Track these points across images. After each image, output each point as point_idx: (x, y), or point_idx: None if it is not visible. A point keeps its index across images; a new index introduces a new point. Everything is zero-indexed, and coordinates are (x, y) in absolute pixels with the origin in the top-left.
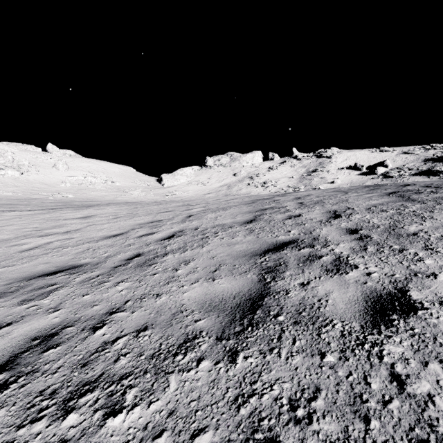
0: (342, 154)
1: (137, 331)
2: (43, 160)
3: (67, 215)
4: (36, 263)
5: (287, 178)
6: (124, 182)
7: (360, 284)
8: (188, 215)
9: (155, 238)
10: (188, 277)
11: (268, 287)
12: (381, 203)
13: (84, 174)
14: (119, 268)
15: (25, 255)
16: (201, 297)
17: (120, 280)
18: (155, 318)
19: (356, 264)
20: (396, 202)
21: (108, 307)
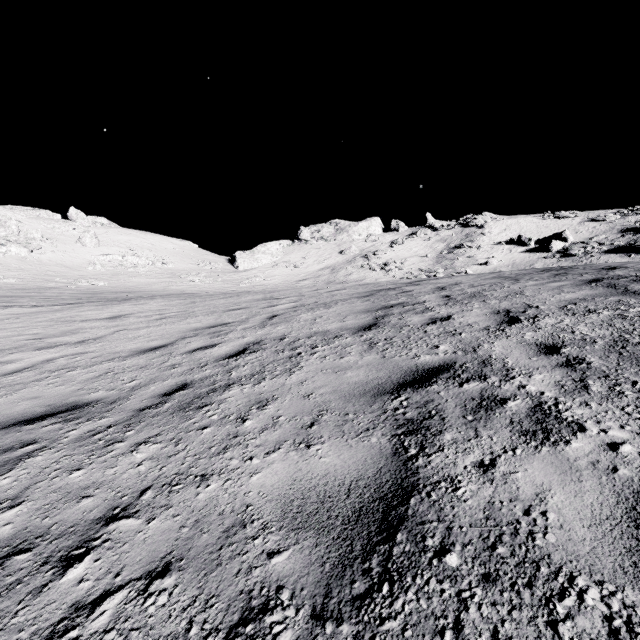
0: (499, 222)
1: (147, 577)
2: (63, 231)
3: (88, 314)
4: (17, 397)
5: (418, 257)
6: (181, 263)
7: (605, 471)
8: (271, 315)
9: (215, 354)
10: (262, 438)
11: (414, 470)
12: (582, 297)
13: (123, 252)
14: (147, 413)
15: (5, 382)
16: (284, 489)
17: (143, 439)
18: (189, 538)
19: (580, 421)
20: (607, 296)
21: (107, 504)
